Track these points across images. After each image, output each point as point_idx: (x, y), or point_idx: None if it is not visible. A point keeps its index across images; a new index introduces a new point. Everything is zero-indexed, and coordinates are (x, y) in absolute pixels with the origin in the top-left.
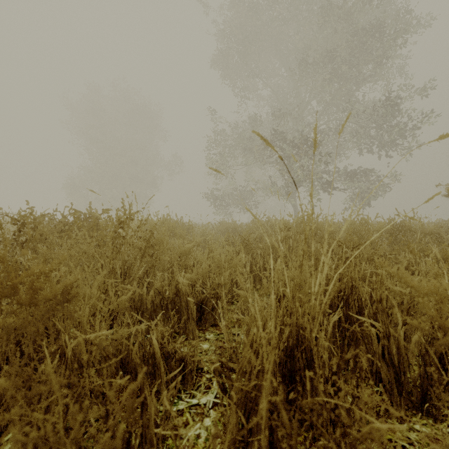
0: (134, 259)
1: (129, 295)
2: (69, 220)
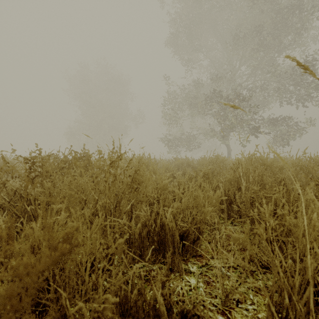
0: (122, 194)
1: (126, 236)
2: (68, 159)
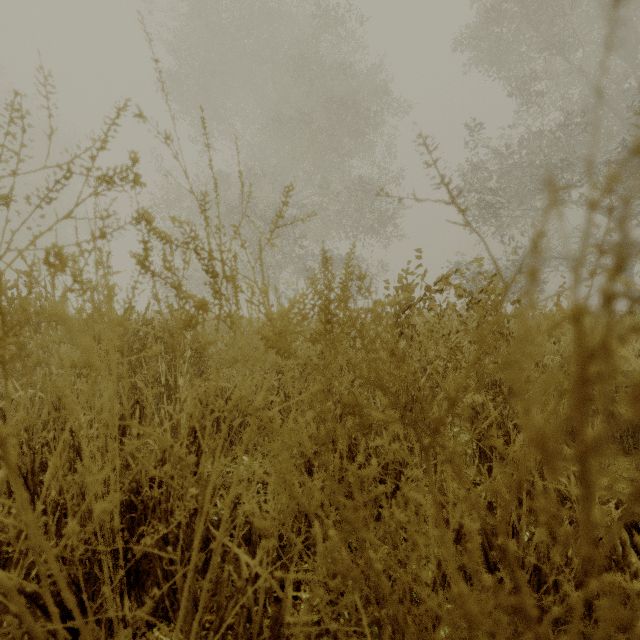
0: None
1: None
2: None
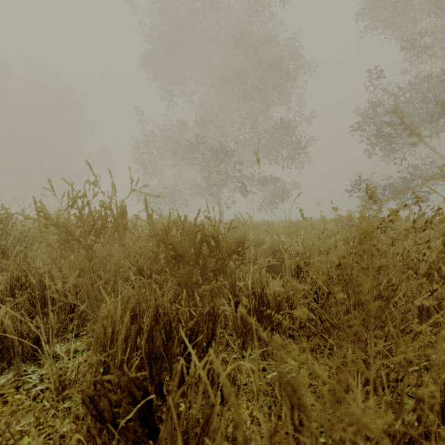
0: (14, 245)
1: None
2: None
